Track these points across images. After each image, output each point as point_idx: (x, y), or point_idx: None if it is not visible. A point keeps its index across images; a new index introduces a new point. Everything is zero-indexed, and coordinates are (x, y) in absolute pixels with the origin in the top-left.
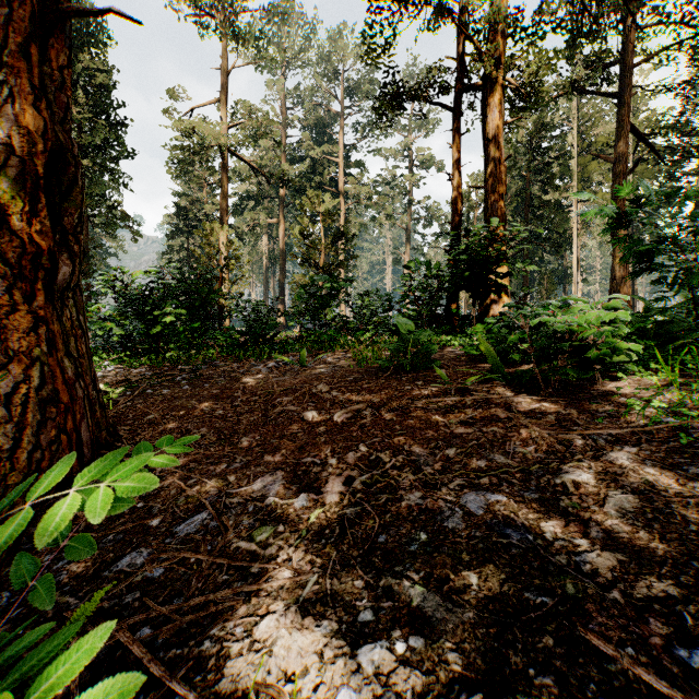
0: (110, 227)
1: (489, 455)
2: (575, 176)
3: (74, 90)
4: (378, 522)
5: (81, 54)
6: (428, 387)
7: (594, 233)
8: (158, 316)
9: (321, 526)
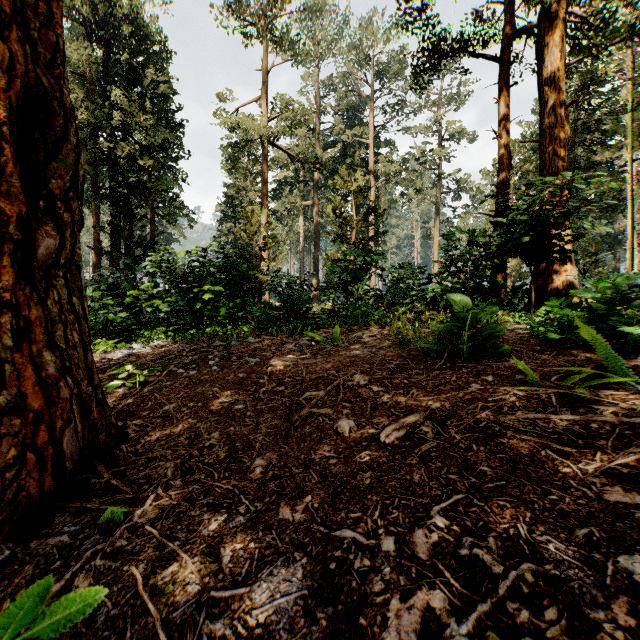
0: (171, 217)
1: None
2: (628, 133)
3: (144, 102)
4: None
5: (148, 70)
6: (508, 388)
7: None
8: (199, 293)
9: None
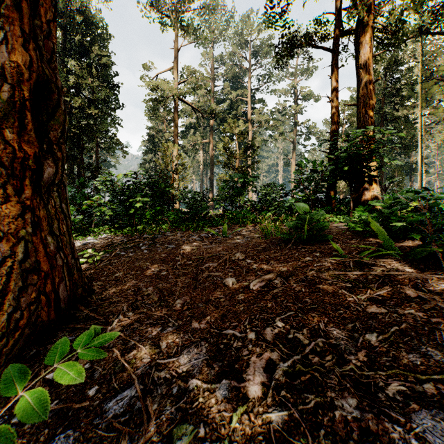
0: (110, 149)
1: (420, 348)
2: (419, 97)
3: (91, 69)
4: (311, 443)
5: (94, 47)
6: (327, 259)
7: (435, 137)
8: (132, 202)
9: (244, 435)
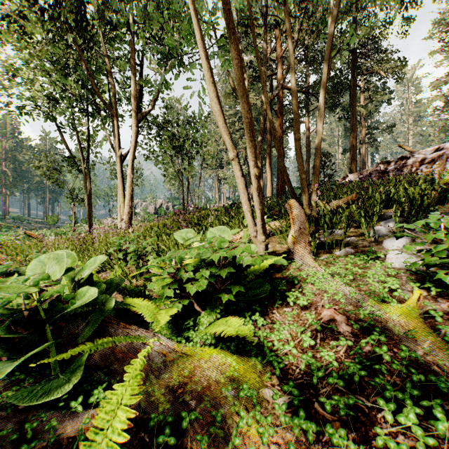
0: None
1: None
2: None
3: None
4: None
5: None
6: None
7: None
8: None
9: None
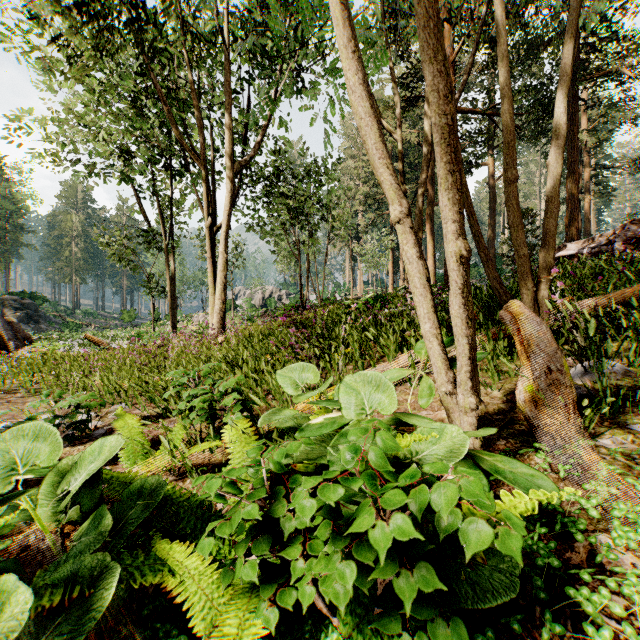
0: None
1: None
2: None
3: None
4: None
5: None
6: None
7: None
8: None
9: None
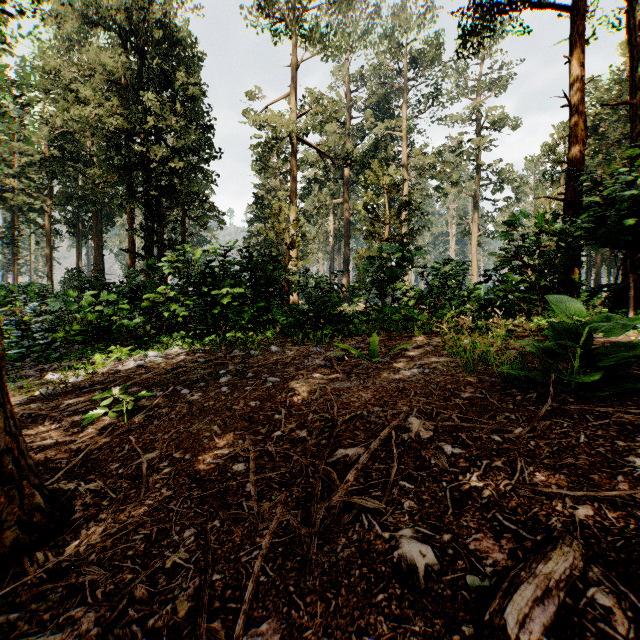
0: (202, 218)
1: None
2: None
3: (175, 105)
4: None
5: (178, 72)
6: None
7: None
8: (218, 295)
9: None
